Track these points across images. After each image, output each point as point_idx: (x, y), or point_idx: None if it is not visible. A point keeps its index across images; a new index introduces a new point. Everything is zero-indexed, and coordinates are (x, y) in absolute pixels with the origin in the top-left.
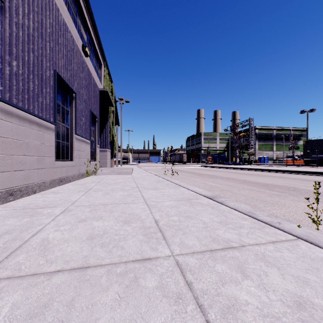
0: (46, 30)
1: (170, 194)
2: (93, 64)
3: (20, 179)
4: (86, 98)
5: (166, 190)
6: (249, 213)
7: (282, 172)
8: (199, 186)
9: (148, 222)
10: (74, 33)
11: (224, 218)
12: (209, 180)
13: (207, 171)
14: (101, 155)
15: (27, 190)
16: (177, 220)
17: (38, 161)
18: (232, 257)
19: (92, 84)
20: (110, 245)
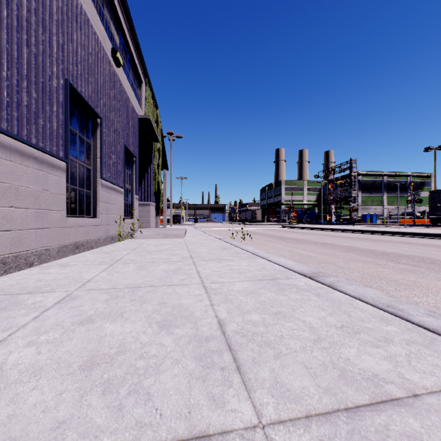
0: (51, 16)
1: (242, 269)
2: (129, 80)
3: (4, 244)
4: (118, 127)
5: (235, 262)
6: (389, 307)
7: (403, 236)
8: (283, 255)
9: (206, 325)
10: (99, 29)
11: (347, 319)
12: (297, 246)
13: (291, 233)
14: (141, 211)
15: (16, 261)
16: (259, 322)
17: (37, 216)
18: (406, 436)
19: (127, 108)
20: (124, 386)
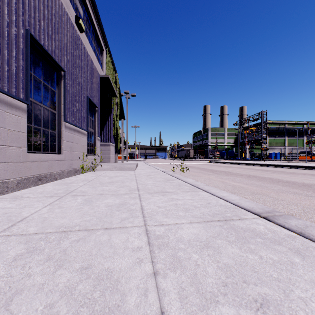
0: None
1: (187, 205)
2: (92, 46)
3: None
4: (81, 81)
5: (179, 196)
6: None
7: (309, 169)
8: (218, 186)
9: None
10: None
11: None
12: (227, 178)
13: (218, 167)
14: (104, 150)
15: None
16: None
17: None
18: None
19: (89, 67)
20: None
